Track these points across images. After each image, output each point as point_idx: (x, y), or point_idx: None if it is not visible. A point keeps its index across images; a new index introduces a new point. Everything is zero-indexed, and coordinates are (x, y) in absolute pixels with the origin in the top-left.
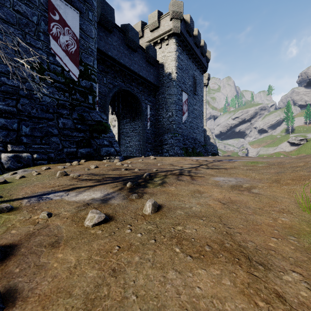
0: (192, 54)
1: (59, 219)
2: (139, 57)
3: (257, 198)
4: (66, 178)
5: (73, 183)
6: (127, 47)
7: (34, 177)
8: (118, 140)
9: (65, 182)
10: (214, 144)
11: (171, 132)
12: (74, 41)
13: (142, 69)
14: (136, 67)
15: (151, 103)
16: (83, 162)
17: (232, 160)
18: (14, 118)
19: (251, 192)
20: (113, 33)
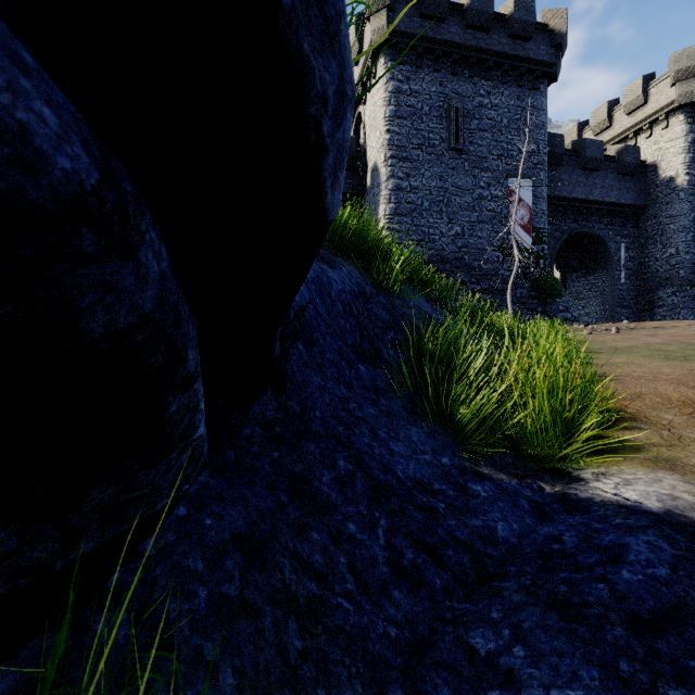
0: None
1: None
2: (603, 174)
3: None
4: None
5: None
6: (581, 171)
7: None
8: None
9: None
10: None
11: (673, 285)
12: (527, 211)
13: (608, 192)
14: (598, 193)
15: (628, 239)
16: None
17: None
18: (489, 293)
19: None
20: (562, 164)
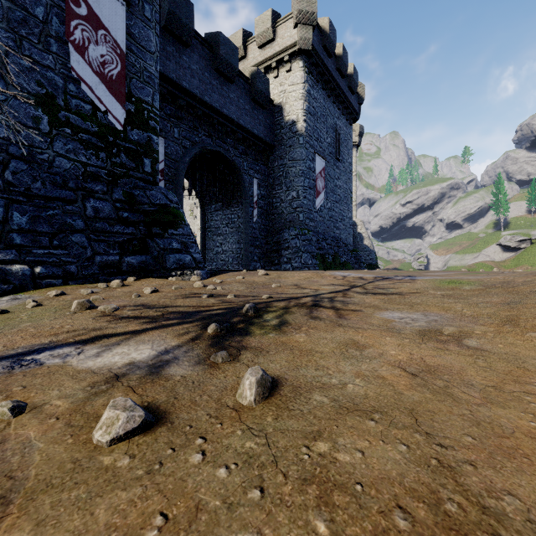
0: (332, 88)
1: (37, 422)
2: (238, 92)
3: (481, 360)
4: (89, 313)
5: (100, 325)
6: (216, 74)
7: (27, 311)
8: (202, 241)
9: (84, 324)
10: (371, 248)
11: (295, 227)
12: (116, 56)
13: (243, 114)
14: (234, 111)
15: (260, 176)
16: (132, 281)
17: (409, 277)
18: None
19: (465, 345)
20: (192, 48)
